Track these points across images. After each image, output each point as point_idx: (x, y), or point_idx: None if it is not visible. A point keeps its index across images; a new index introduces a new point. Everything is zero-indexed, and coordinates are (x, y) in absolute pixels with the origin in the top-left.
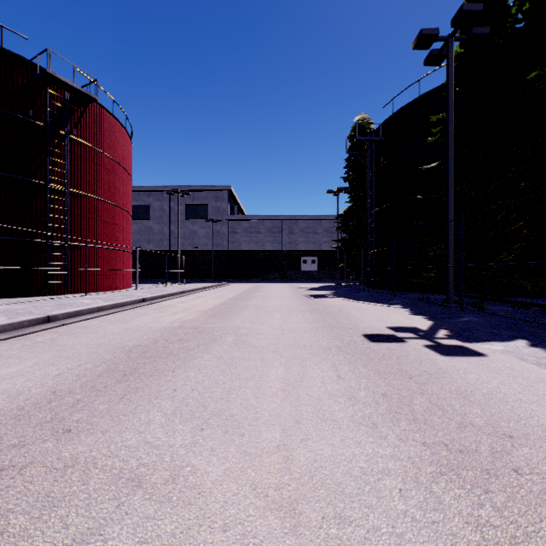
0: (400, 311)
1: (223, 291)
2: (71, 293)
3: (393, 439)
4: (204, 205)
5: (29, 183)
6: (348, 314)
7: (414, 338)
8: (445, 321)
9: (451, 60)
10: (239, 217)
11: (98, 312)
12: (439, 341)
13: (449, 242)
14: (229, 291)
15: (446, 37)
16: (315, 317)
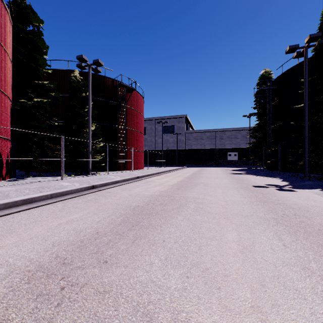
0: (276, 180)
1: (187, 170)
2: (125, 170)
3: (248, 199)
4: (172, 125)
5: (113, 127)
6: (249, 180)
7: (273, 187)
8: (295, 183)
9: (306, 57)
10: (191, 131)
11: (147, 176)
12: (283, 188)
13: (305, 147)
14: (190, 170)
15: (303, 46)
16: (233, 180)
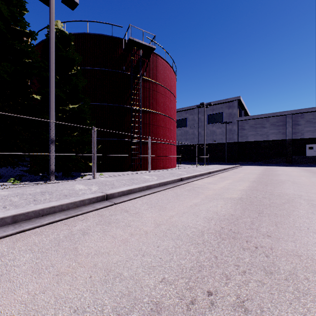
0: None
1: (241, 172)
2: (143, 170)
3: None
4: (220, 113)
5: (123, 108)
6: None
7: None
8: None
9: None
10: (246, 117)
11: (146, 190)
12: None
13: None
14: (246, 173)
15: None
16: None
